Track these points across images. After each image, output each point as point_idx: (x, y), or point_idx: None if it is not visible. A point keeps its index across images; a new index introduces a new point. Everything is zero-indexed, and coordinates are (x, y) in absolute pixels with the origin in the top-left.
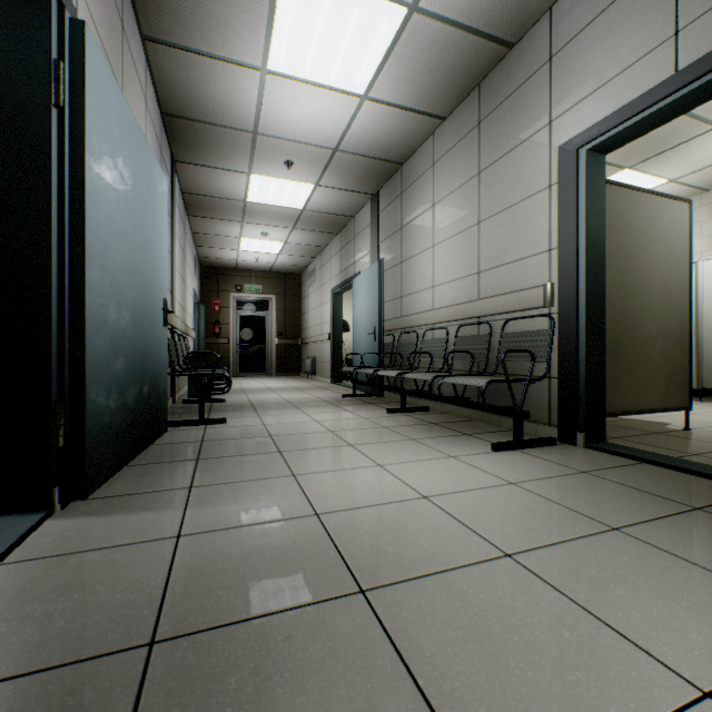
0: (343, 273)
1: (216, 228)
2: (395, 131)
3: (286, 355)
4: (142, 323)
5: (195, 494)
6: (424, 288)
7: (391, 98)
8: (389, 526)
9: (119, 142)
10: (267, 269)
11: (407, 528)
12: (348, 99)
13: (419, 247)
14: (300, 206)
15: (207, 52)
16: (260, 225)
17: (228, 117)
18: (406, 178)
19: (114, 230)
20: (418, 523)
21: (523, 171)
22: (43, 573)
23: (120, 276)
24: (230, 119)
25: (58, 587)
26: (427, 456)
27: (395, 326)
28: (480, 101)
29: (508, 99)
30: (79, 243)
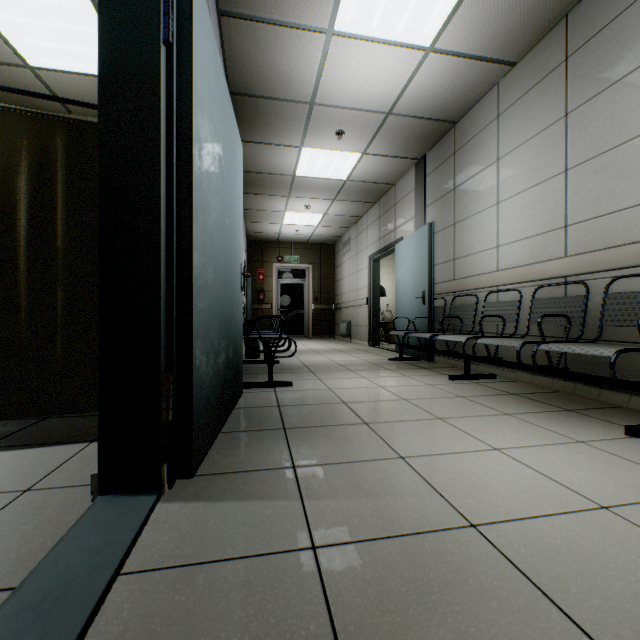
0: (381, 240)
1: (264, 204)
2: (455, 86)
3: (321, 319)
4: (228, 286)
5: (302, 478)
6: (485, 249)
7: (458, 47)
8: (599, 561)
9: (214, 95)
10: (304, 241)
11: (632, 569)
12: (411, 54)
13: (478, 206)
14: (344, 177)
15: (276, 21)
16: (304, 198)
17: (288, 89)
18: (460, 136)
19: (211, 187)
20: (639, 559)
21: (639, 102)
22: (171, 599)
23: (215, 236)
24: (290, 91)
25: (195, 633)
26: (547, 439)
27: (446, 289)
28: (567, 34)
29: (614, 21)
30: (186, 195)
